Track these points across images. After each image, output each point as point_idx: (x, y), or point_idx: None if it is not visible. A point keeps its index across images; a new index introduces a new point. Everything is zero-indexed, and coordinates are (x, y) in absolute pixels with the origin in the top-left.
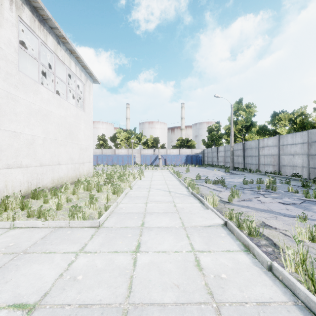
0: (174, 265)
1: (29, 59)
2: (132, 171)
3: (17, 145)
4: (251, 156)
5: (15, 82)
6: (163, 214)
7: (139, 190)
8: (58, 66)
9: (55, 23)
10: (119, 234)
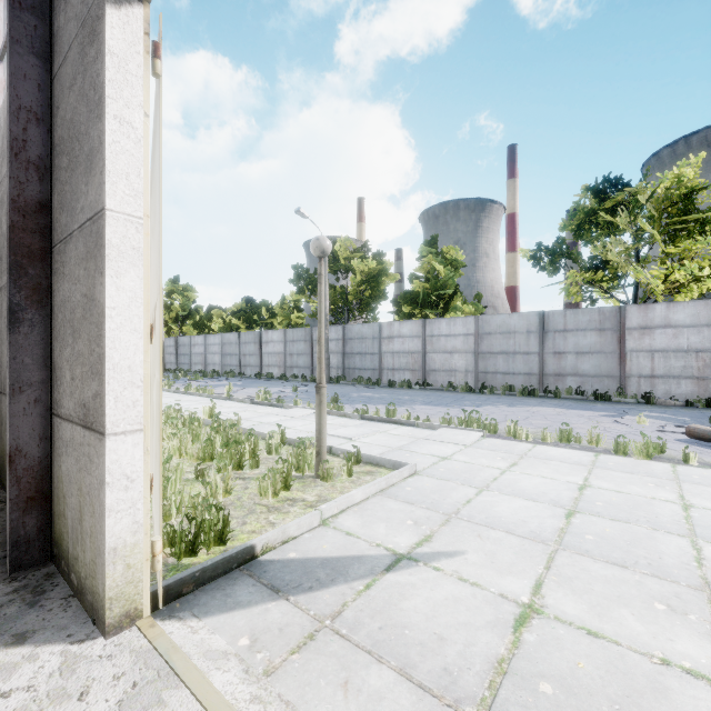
0: None
1: None
2: None
3: None
4: (184, 355)
5: None
6: None
7: None
8: None
9: None
10: None
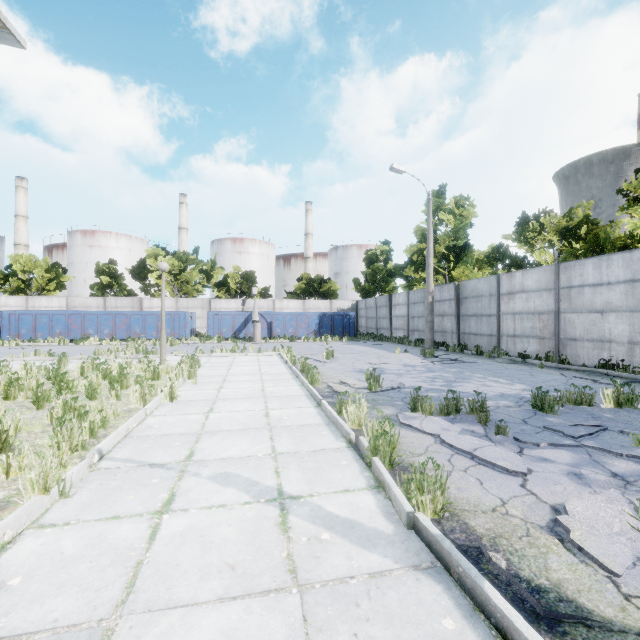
0: None
1: None
2: (162, 360)
3: None
4: (476, 316)
5: None
6: None
7: (110, 505)
8: None
9: None
10: None
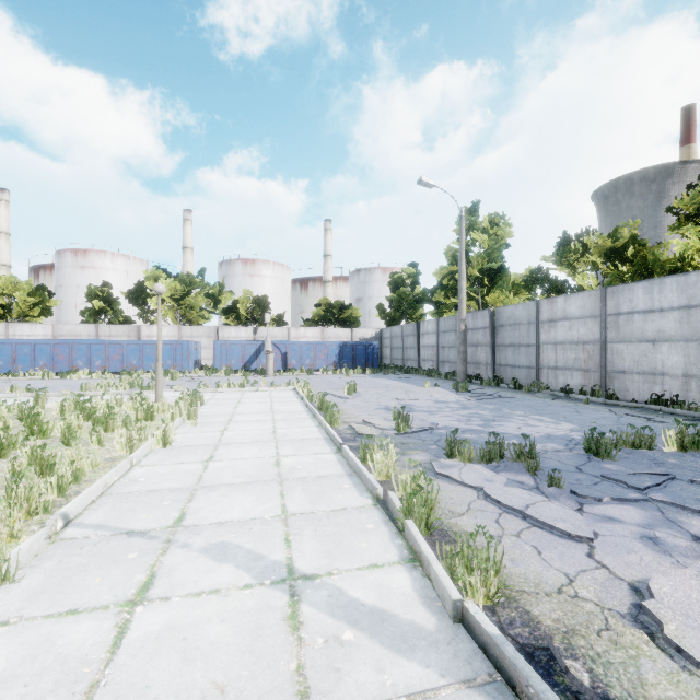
0: None
1: None
2: (158, 397)
3: None
4: (514, 346)
5: None
6: None
7: (67, 594)
8: None
9: None
10: None
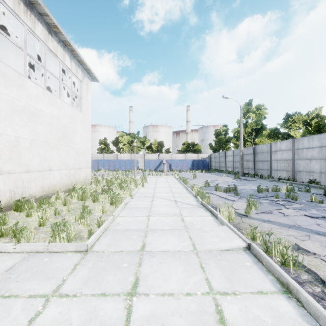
0: (186, 321)
1: (19, 54)
2: (134, 177)
3: None
4: (262, 161)
5: None
6: (168, 231)
7: (141, 200)
8: (52, 61)
9: (44, 9)
10: (111, 263)
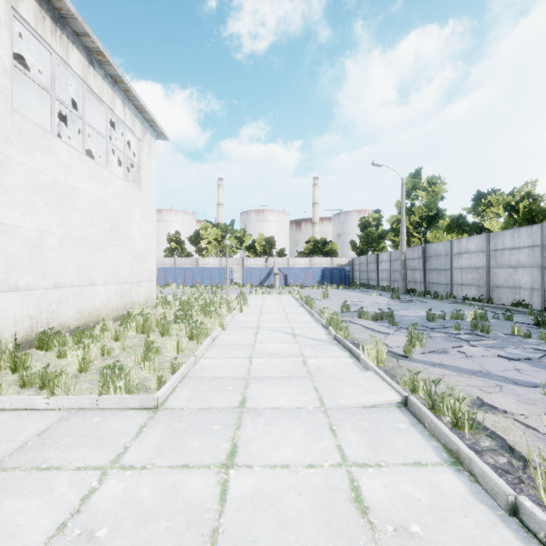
0: (307, 500)
1: (40, 95)
2: (227, 296)
3: (8, 249)
4: (437, 270)
5: (5, 131)
6: (282, 379)
7: (239, 332)
8: (92, 108)
9: (83, 25)
10: (195, 425)
